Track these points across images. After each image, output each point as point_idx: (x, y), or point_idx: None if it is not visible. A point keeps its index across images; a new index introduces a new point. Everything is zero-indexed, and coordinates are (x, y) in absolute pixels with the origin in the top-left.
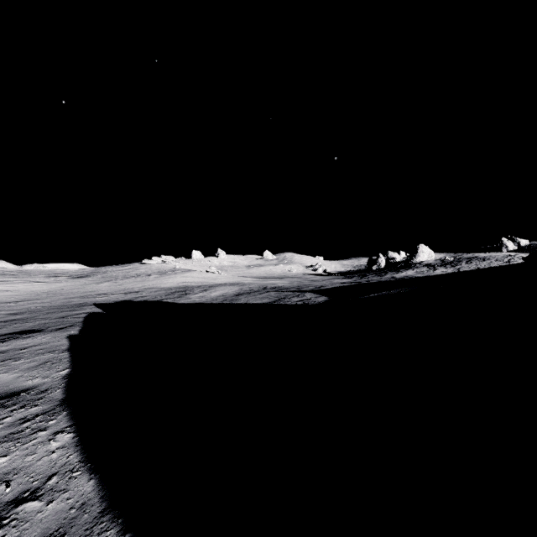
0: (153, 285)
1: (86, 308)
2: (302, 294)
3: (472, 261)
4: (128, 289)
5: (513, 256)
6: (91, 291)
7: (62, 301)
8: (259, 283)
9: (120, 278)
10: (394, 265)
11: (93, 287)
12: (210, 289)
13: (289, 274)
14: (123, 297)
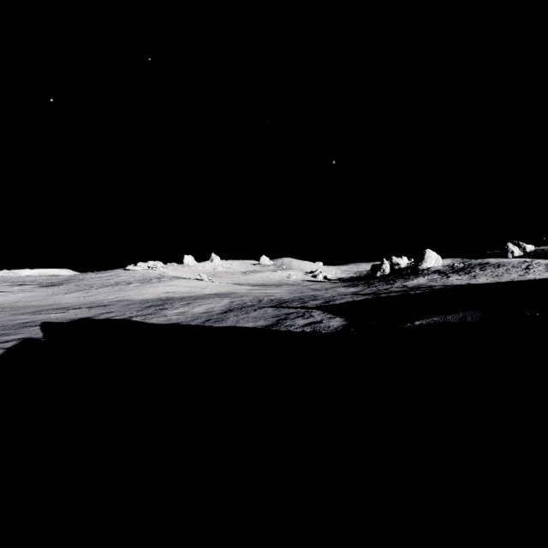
0: (128, 297)
1: (25, 330)
2: (308, 312)
3: (486, 267)
4: (97, 301)
5: (529, 262)
6: (52, 304)
7: (4, 319)
8: (254, 293)
9: (95, 287)
10: (400, 271)
11: (57, 298)
12: (194, 302)
13: (287, 281)
14: (85, 313)
